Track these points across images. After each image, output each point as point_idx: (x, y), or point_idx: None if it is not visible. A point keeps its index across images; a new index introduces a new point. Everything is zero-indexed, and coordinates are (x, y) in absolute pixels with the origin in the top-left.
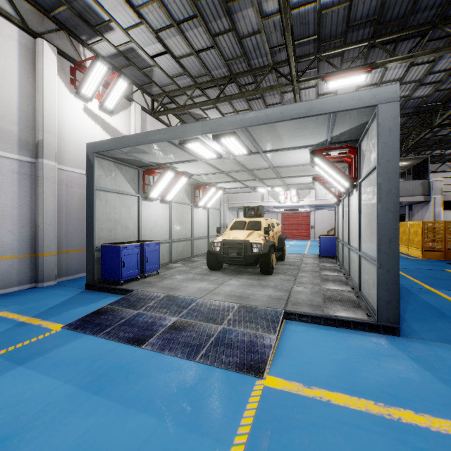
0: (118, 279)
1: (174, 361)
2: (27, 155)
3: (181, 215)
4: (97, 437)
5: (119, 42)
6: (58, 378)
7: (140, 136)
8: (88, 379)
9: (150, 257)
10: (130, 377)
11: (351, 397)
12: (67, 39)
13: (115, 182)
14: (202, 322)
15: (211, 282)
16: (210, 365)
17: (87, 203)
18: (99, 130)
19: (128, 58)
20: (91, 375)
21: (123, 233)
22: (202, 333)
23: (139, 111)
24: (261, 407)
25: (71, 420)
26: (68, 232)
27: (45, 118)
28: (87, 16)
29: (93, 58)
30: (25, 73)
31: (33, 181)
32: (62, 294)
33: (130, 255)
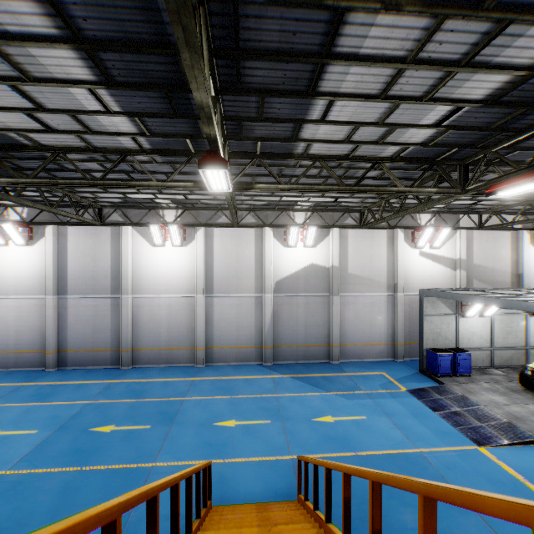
0: (436, 373)
1: (446, 423)
2: (390, 292)
3: (507, 325)
4: (413, 425)
5: (442, 206)
6: (404, 407)
7: (448, 294)
8: (413, 412)
9: (462, 363)
10: (426, 419)
11: (513, 471)
12: (409, 217)
13: (437, 309)
14: (472, 417)
15: (507, 399)
16: (460, 432)
17: (419, 323)
18: (429, 262)
19: (451, 208)
20: (414, 412)
21: (443, 341)
22: (467, 421)
23: (464, 234)
24: (468, 450)
25: (407, 419)
26: (410, 332)
27: (398, 271)
28: None
29: (424, 228)
30: (389, 250)
31: (392, 304)
32: (406, 370)
33: (445, 360)
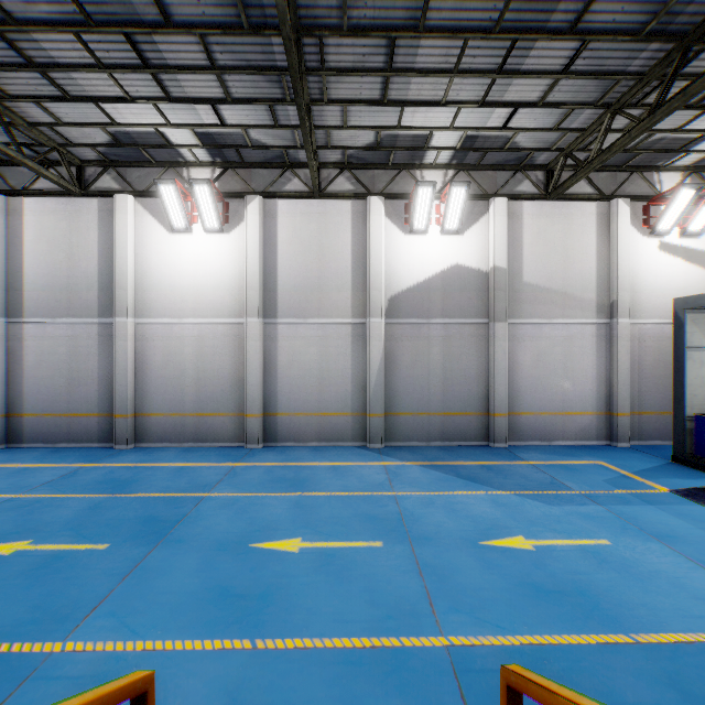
0: None
1: None
2: (602, 317)
3: None
4: None
5: None
6: (687, 523)
7: None
8: None
9: None
10: None
11: None
12: (638, 178)
13: None
14: None
15: None
16: None
17: (672, 365)
18: (677, 263)
19: None
20: None
21: None
22: None
23: None
24: None
25: None
26: (640, 392)
27: (619, 277)
28: (667, 146)
29: (675, 189)
30: (600, 240)
31: (607, 341)
32: (644, 459)
33: None
